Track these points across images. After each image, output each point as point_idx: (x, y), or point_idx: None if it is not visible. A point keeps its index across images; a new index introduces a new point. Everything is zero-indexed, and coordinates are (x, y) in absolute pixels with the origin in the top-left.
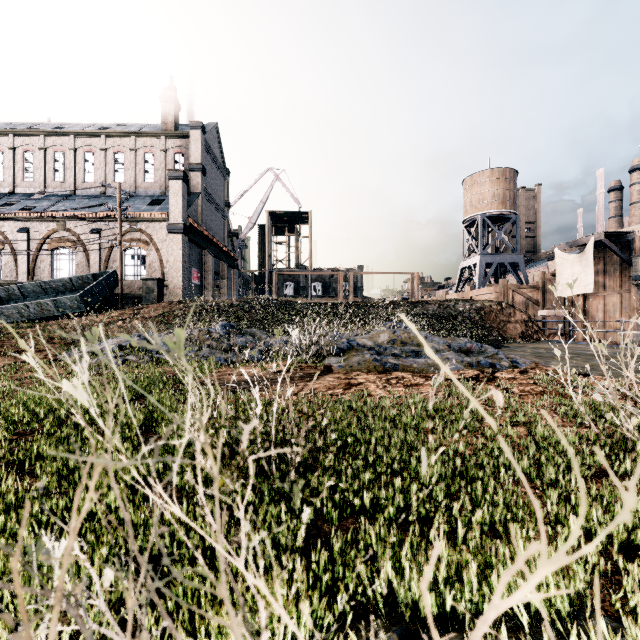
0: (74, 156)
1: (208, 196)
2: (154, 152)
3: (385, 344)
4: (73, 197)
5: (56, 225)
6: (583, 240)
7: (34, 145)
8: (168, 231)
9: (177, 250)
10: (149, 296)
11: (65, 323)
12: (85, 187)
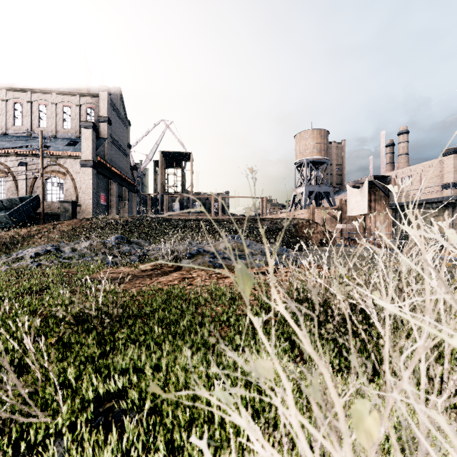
0: (5, 105)
1: (113, 140)
2: (71, 106)
3: (222, 250)
4: (4, 137)
5: None
6: (362, 180)
7: None
8: (81, 166)
9: (88, 180)
10: (65, 214)
11: None
12: (14, 129)
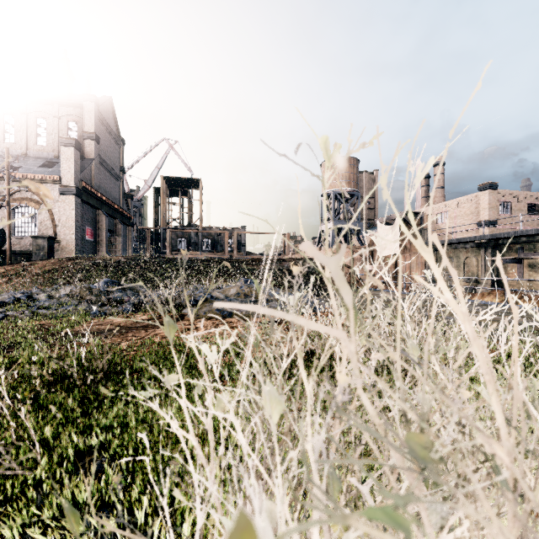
0: None
1: (102, 162)
2: (47, 118)
3: (232, 296)
4: None
5: None
6: (393, 216)
7: None
8: (60, 193)
9: (69, 210)
10: (39, 252)
11: None
12: None
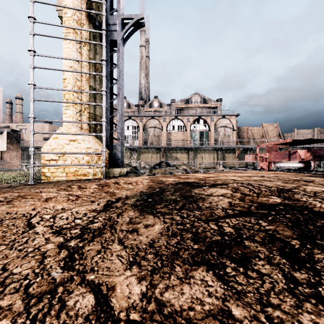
0: None
1: None
2: None
3: None
4: None
5: None
6: (2, 130)
7: None
8: None
9: None
10: None
11: None
12: None
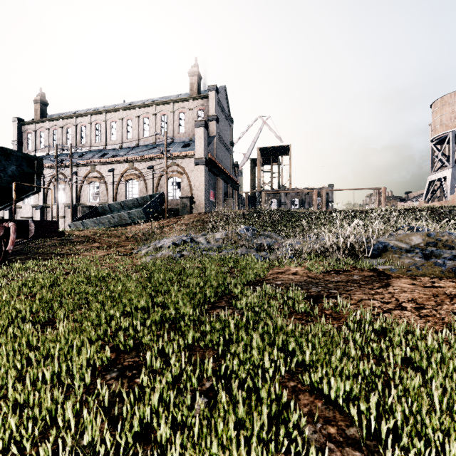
0: (138, 121)
1: (220, 138)
2: (185, 111)
3: (423, 247)
4: (137, 147)
5: (128, 165)
6: None
7: (116, 117)
8: (195, 164)
9: (201, 177)
10: (184, 209)
11: (135, 227)
12: (144, 140)
